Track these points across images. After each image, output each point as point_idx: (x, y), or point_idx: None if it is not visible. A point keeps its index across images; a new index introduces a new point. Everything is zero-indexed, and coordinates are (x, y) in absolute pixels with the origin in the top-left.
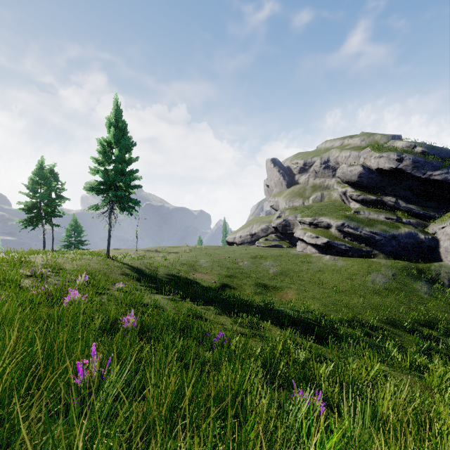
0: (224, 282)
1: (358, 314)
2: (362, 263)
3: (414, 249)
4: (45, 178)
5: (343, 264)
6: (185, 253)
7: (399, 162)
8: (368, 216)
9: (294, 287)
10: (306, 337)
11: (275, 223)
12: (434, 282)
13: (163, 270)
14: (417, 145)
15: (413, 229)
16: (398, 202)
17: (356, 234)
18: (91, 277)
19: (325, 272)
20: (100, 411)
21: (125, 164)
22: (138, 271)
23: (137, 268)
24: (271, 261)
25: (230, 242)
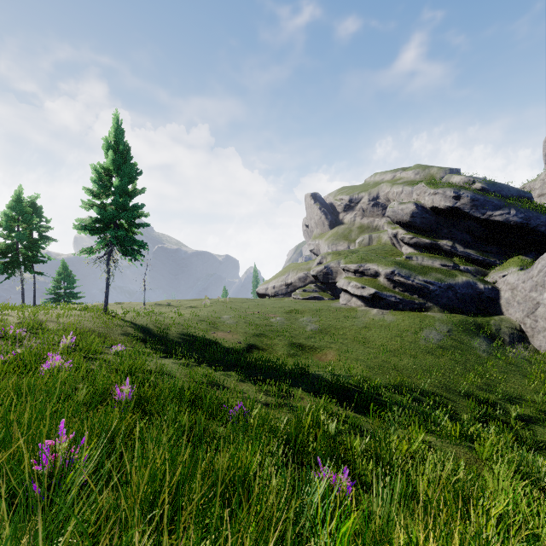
0: (251, 342)
1: (407, 377)
2: (414, 317)
3: (472, 300)
4: (24, 214)
5: (392, 318)
6: (205, 307)
7: (456, 199)
8: (422, 262)
9: (335, 347)
10: (345, 405)
11: (315, 271)
12: (494, 338)
13: (176, 328)
14: (476, 180)
15: (471, 278)
16: (455, 247)
17: (408, 284)
18: (81, 338)
19: (371, 329)
20: (63, 503)
21: (127, 197)
22: (143, 330)
23: (143, 327)
24: (309, 316)
25: (261, 294)
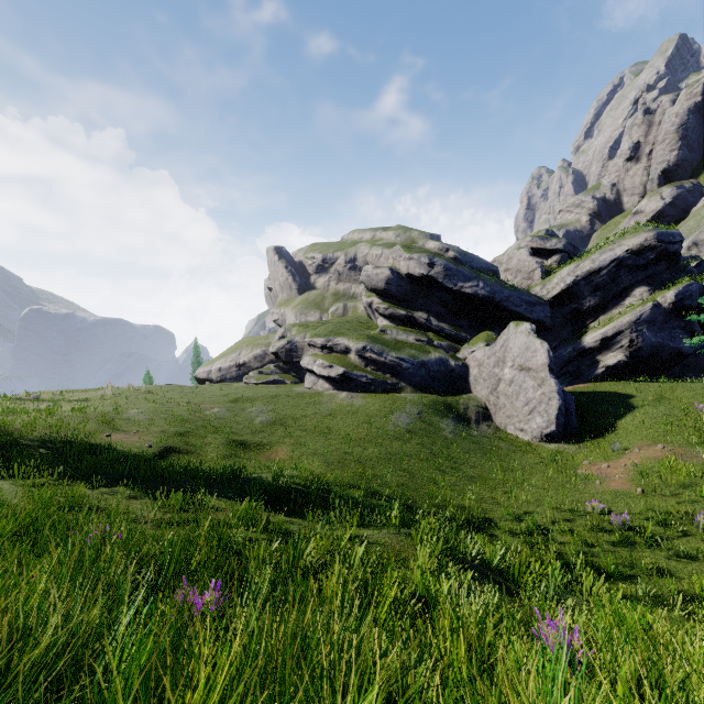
0: (170, 444)
1: (370, 469)
2: (385, 400)
3: (445, 379)
4: None
5: (362, 402)
6: (104, 400)
7: (430, 267)
8: (397, 336)
9: (290, 441)
10: (283, 510)
11: (276, 347)
12: (462, 418)
13: (37, 433)
14: (450, 248)
15: (444, 354)
16: (430, 320)
17: (381, 361)
18: None
19: (337, 416)
20: None
21: None
22: None
23: None
24: (262, 404)
25: (202, 380)
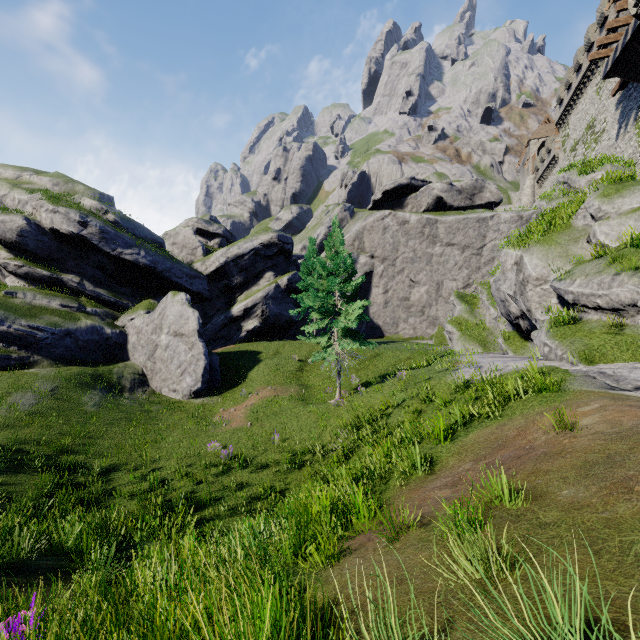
0: None
1: None
2: (3, 379)
3: (99, 348)
4: None
5: None
6: None
7: (82, 226)
8: (33, 301)
9: None
10: None
11: None
12: (115, 388)
13: None
14: (110, 211)
15: (98, 321)
16: (84, 284)
17: (2, 331)
18: None
19: None
20: None
21: None
22: None
23: None
24: None
25: None
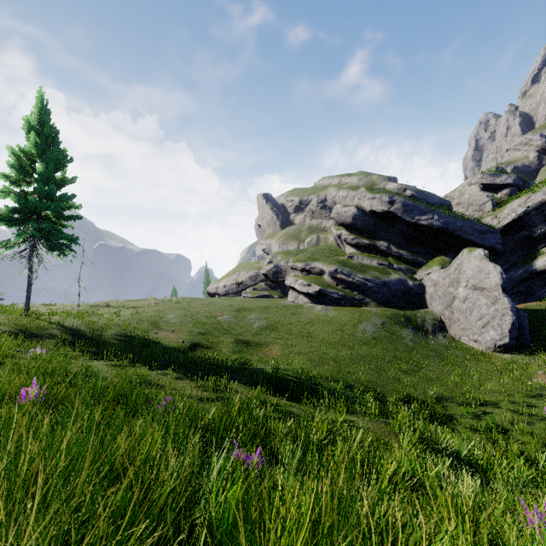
0: (196, 341)
1: (345, 367)
2: (354, 312)
3: (404, 296)
4: None
5: (335, 314)
6: (149, 307)
7: (390, 204)
8: (362, 261)
9: (281, 342)
10: (282, 395)
11: (266, 270)
12: (420, 329)
13: (112, 329)
14: (407, 188)
15: (402, 275)
16: (390, 247)
17: (349, 281)
18: None
19: (315, 324)
20: None
21: (54, 185)
22: (73, 332)
23: (72, 329)
24: (257, 313)
25: (212, 294)
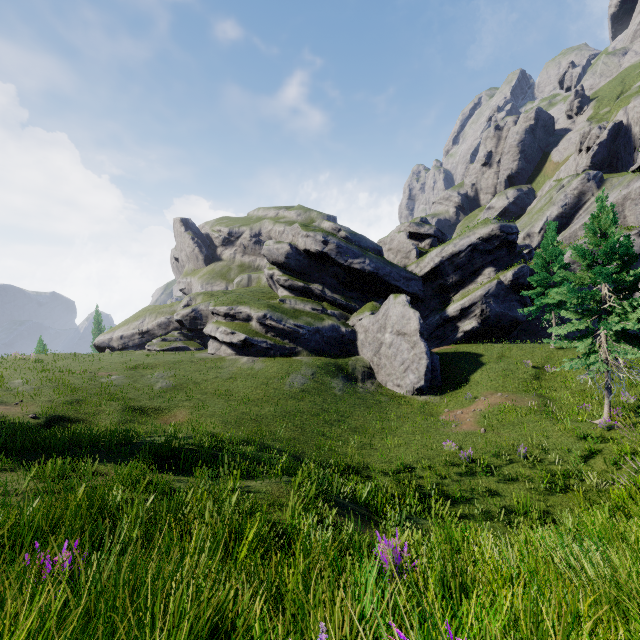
0: (58, 413)
1: (266, 426)
2: (283, 363)
3: (337, 343)
4: None
5: (262, 366)
6: None
7: (324, 244)
8: (295, 306)
9: (190, 404)
10: (173, 470)
11: (180, 315)
12: (351, 377)
13: None
14: (342, 229)
15: (336, 321)
16: (324, 291)
17: (280, 328)
18: None
19: (237, 379)
20: None
21: None
22: None
23: None
24: (163, 370)
25: (102, 347)
